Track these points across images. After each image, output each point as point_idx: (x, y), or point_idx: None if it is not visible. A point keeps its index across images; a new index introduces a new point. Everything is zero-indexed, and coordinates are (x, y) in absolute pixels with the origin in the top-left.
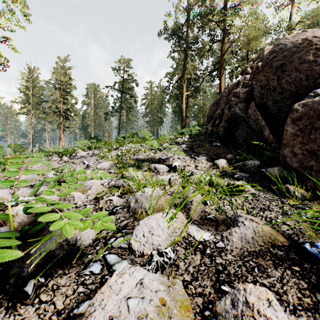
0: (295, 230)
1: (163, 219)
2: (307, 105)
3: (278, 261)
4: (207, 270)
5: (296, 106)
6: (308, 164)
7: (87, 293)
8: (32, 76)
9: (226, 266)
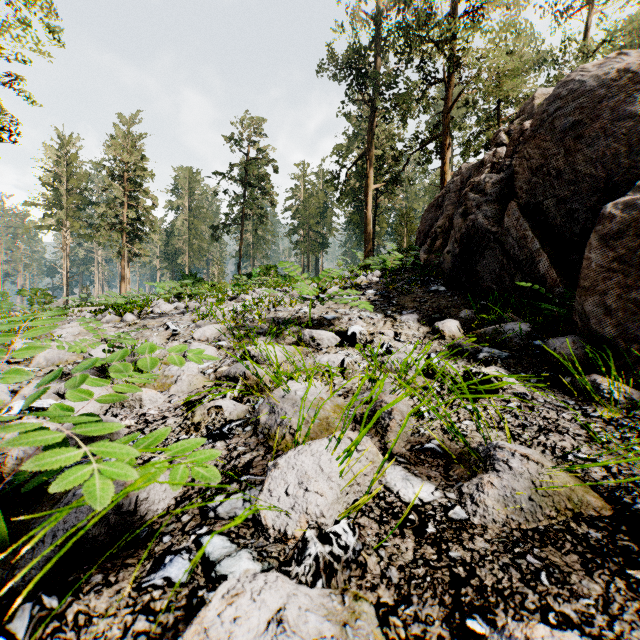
0: (621, 478)
1: (329, 454)
2: (634, 206)
3: (593, 556)
4: (431, 577)
5: (608, 209)
6: (638, 331)
7: (154, 635)
8: (66, 153)
9: (474, 568)
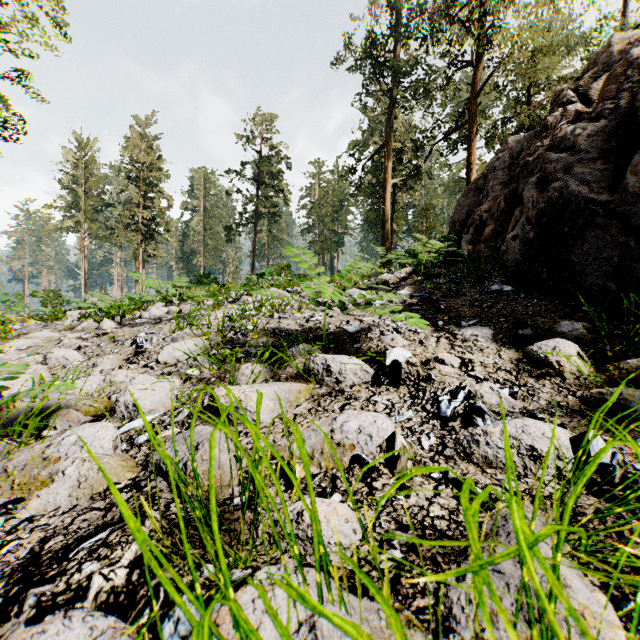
0: None
1: None
2: None
3: None
4: None
5: None
6: None
7: None
8: (84, 156)
9: None
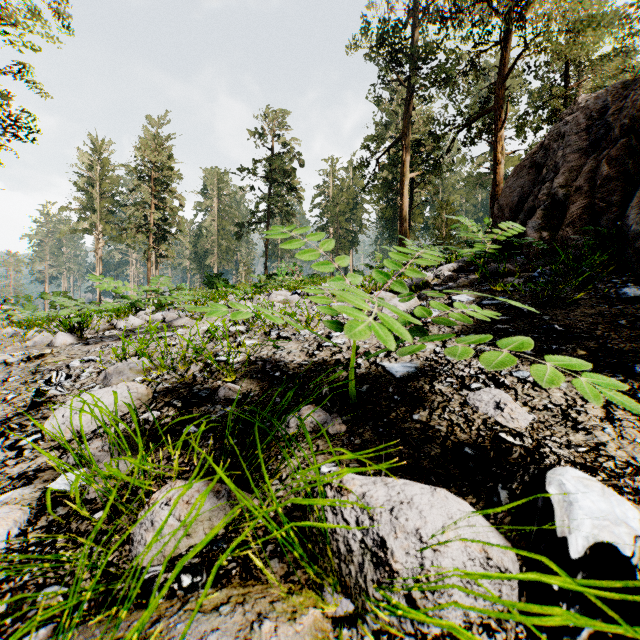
0: None
1: None
2: None
3: None
4: None
5: None
6: None
7: None
8: (99, 158)
9: None
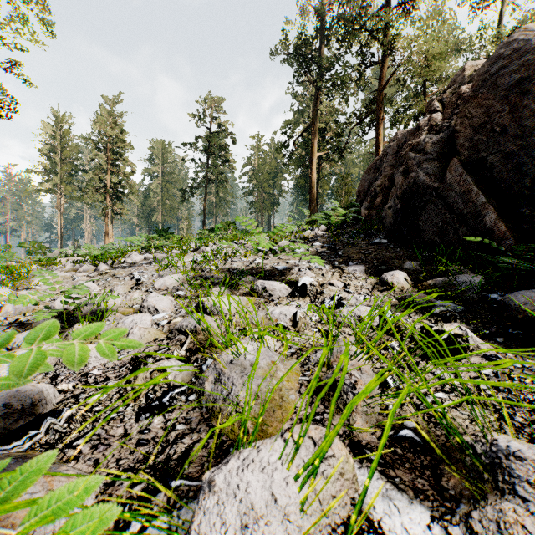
0: None
1: (285, 468)
2: None
3: None
4: None
5: None
6: None
7: None
8: (60, 129)
9: None
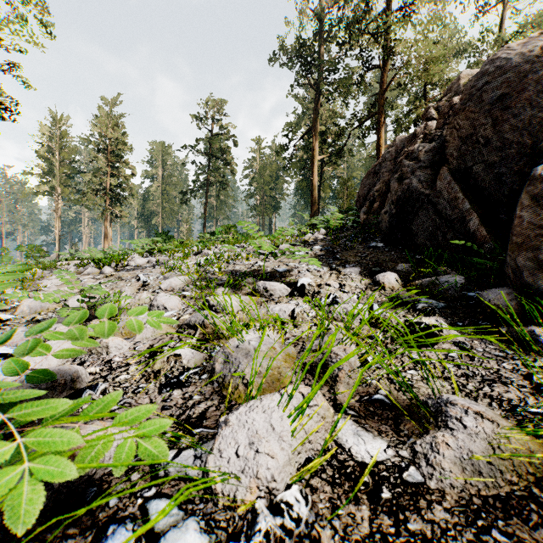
0: None
1: (281, 410)
2: None
3: None
4: None
5: (538, 171)
6: None
7: None
8: (58, 130)
9: None
